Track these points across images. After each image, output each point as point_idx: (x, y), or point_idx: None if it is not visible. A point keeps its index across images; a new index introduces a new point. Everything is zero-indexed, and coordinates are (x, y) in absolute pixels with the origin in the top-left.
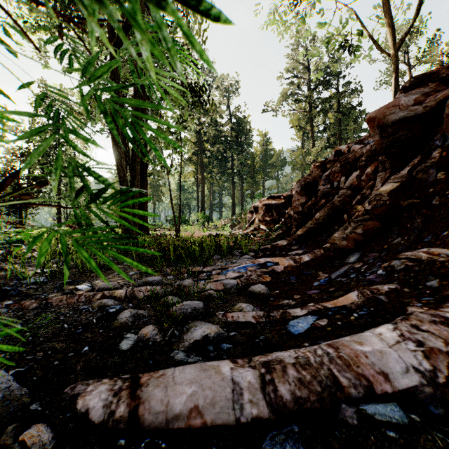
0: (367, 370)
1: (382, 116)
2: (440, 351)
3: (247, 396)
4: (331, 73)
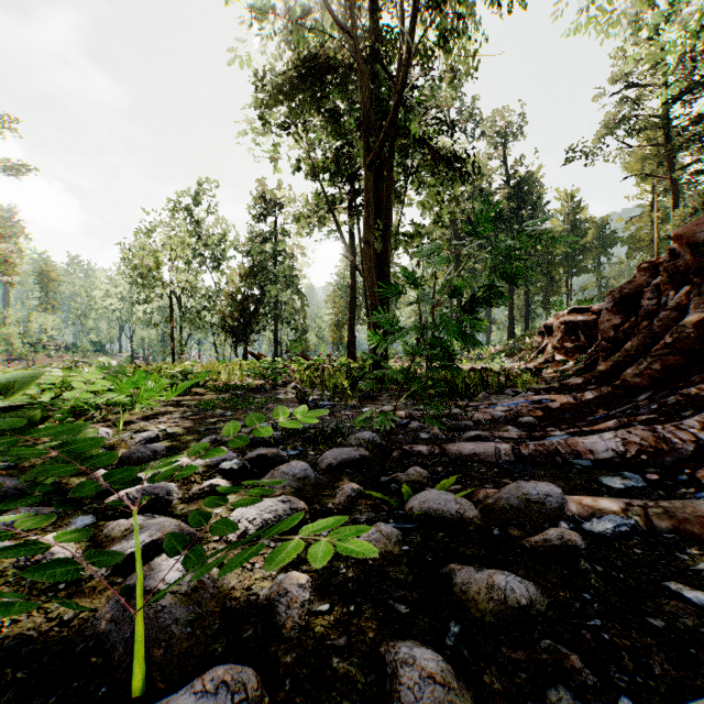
0: (580, 449)
1: (690, 234)
2: (635, 443)
3: (503, 452)
4: None
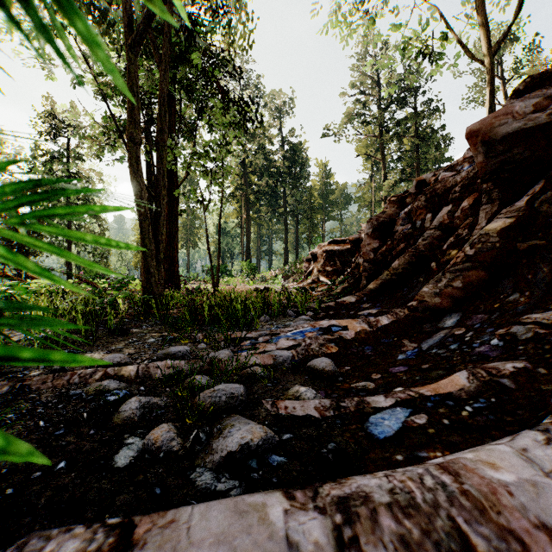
0: (515, 520)
1: (489, 129)
2: None
3: None
4: (407, 88)
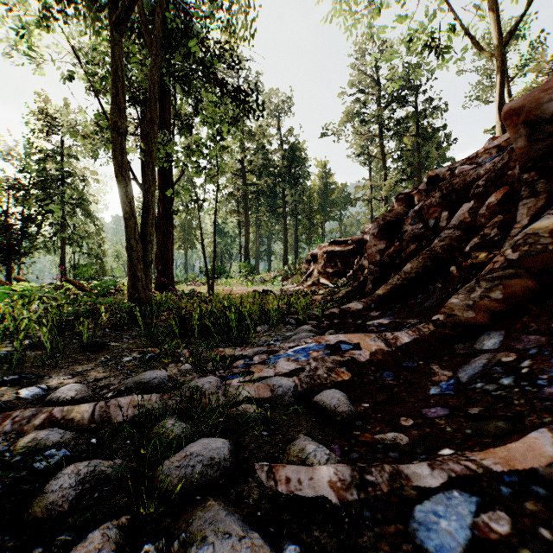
0: None
1: (534, 105)
2: None
3: None
4: (408, 86)
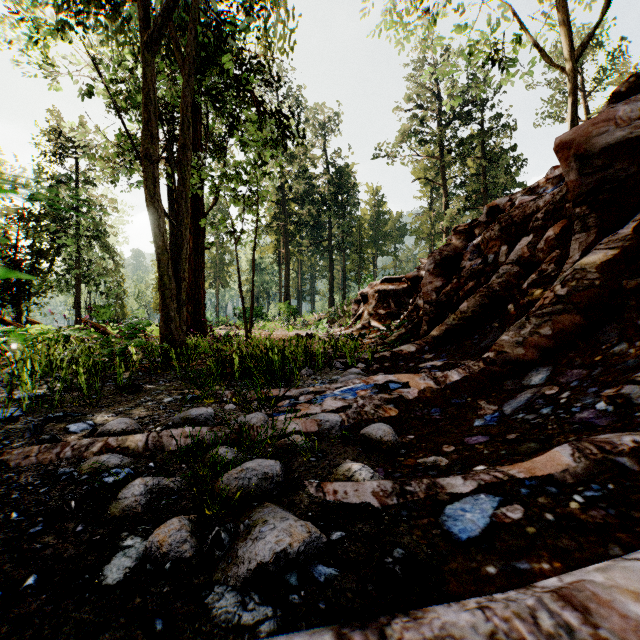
0: None
1: (584, 139)
2: None
3: None
4: (472, 101)
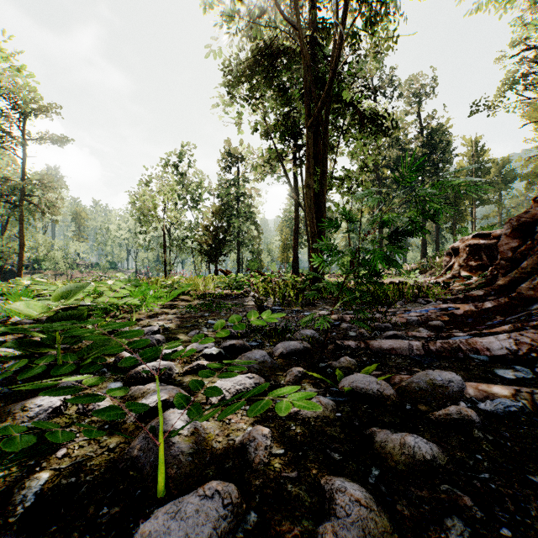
0: (479, 347)
1: None
2: (525, 343)
3: (415, 348)
4: None
